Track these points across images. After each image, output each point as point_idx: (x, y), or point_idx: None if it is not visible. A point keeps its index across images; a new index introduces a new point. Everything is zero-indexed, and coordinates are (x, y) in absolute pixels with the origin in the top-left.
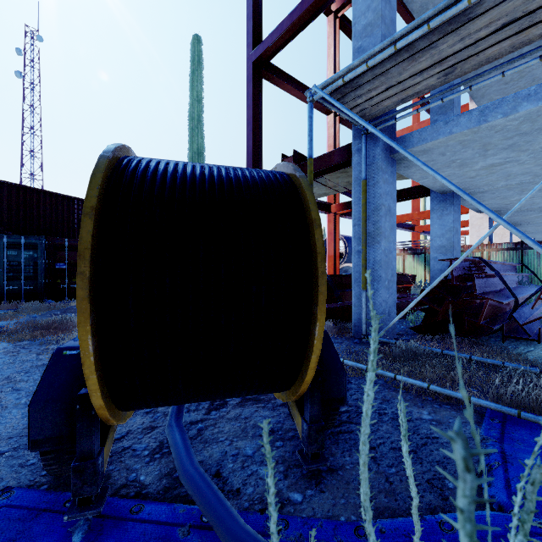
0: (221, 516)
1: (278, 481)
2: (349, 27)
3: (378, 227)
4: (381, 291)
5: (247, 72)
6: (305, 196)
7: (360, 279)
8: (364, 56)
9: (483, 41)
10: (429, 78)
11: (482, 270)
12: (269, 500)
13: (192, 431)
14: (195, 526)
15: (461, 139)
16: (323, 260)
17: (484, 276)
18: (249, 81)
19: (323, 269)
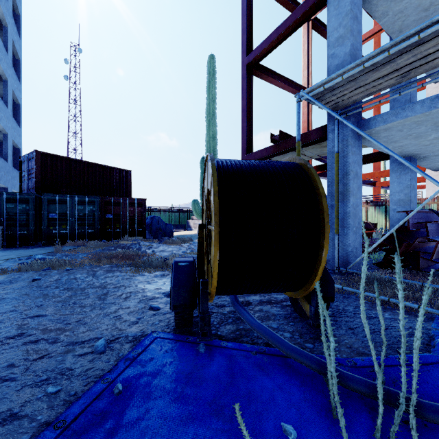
0: (279, 340)
1: (296, 339)
2: (319, 26)
3: (348, 187)
4: (350, 235)
5: (242, 72)
6: (314, 179)
7: (333, 226)
8: (340, 71)
9: (432, 55)
10: (389, 80)
11: (435, 219)
12: (320, 312)
13: (236, 315)
14: (258, 352)
15: (415, 120)
16: (327, 215)
17: (436, 224)
18: (243, 79)
19: (327, 220)
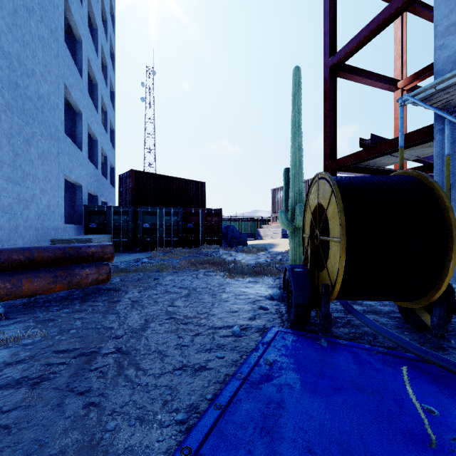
0: (406, 341)
1: None
2: (416, 6)
3: None
4: None
5: (324, 76)
6: (438, 193)
7: None
8: None
9: None
10: None
11: None
12: None
13: (344, 321)
14: (379, 352)
15: None
16: (455, 228)
17: None
18: (326, 83)
19: (455, 233)
